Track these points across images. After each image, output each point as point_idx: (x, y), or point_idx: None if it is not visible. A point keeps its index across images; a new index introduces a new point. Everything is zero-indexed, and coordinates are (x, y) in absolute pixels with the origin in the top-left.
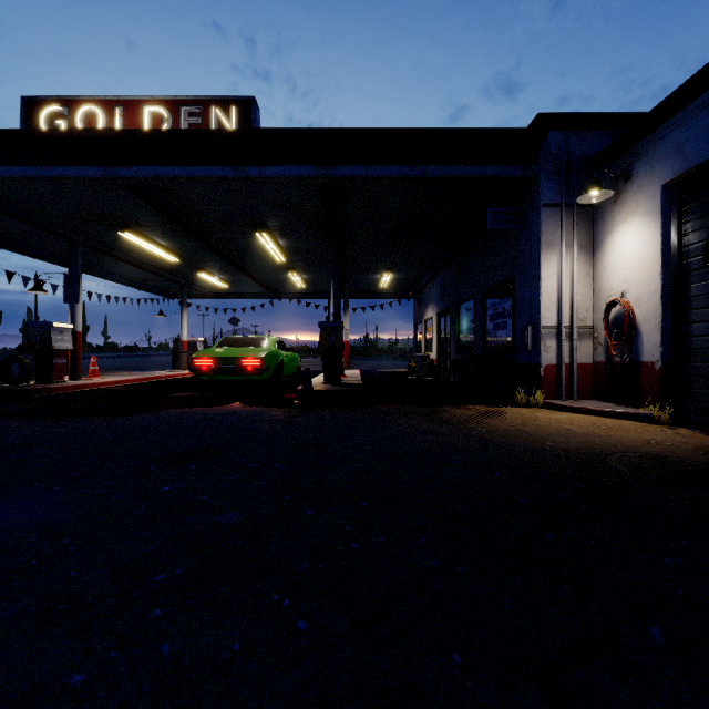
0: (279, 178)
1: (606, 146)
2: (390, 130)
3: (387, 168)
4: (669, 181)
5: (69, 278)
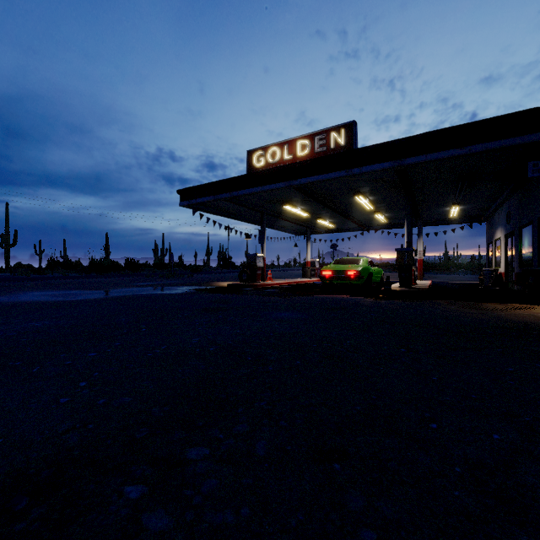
0: (371, 172)
1: None
2: (442, 130)
3: (440, 153)
4: None
5: (260, 231)
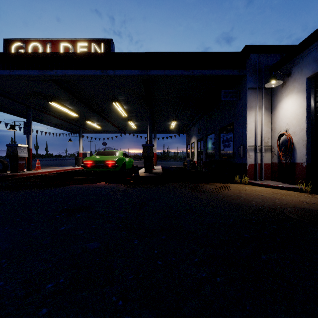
0: (123, 76)
1: (278, 60)
2: (175, 53)
3: (174, 71)
4: (310, 75)
5: (26, 123)
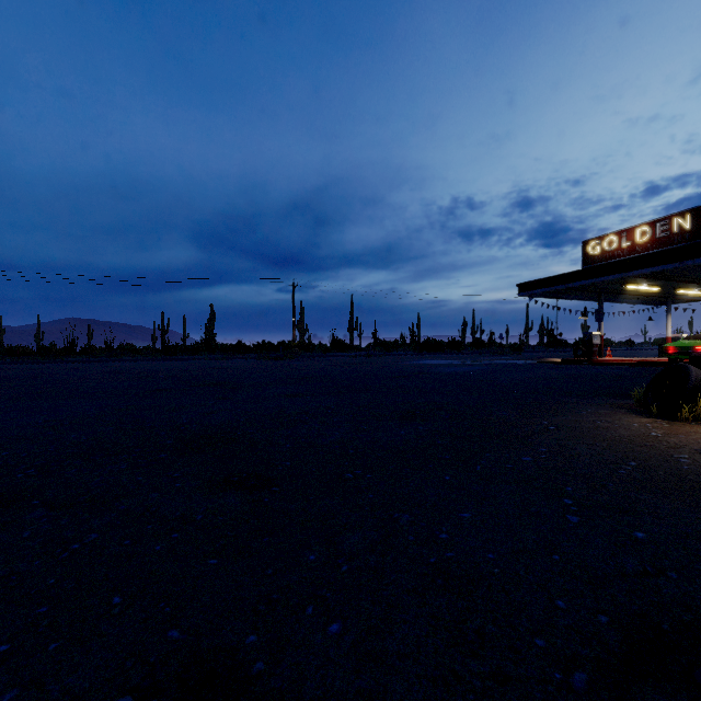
0: None
1: None
2: None
3: None
4: None
5: (597, 310)
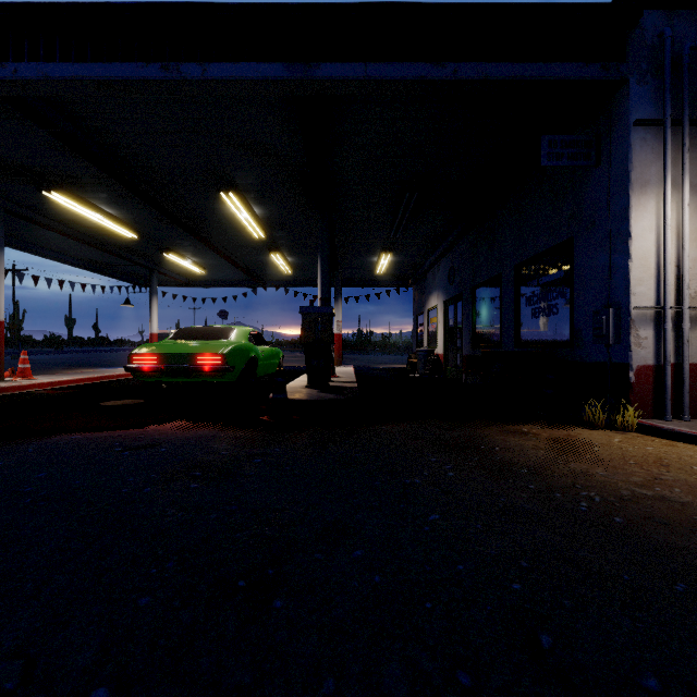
0: (233, 83)
1: None
2: (402, 5)
3: (396, 67)
4: None
5: None
